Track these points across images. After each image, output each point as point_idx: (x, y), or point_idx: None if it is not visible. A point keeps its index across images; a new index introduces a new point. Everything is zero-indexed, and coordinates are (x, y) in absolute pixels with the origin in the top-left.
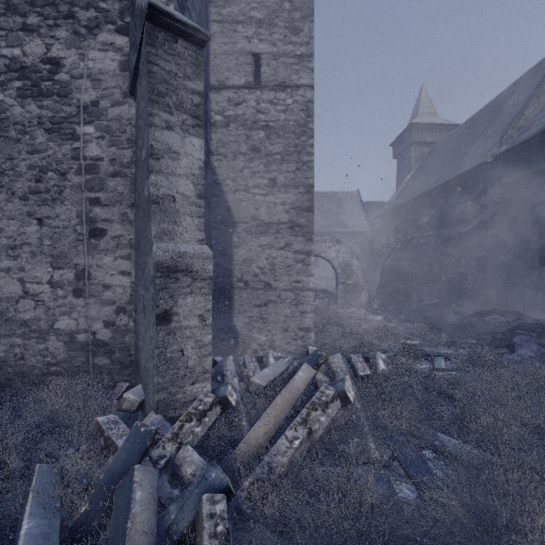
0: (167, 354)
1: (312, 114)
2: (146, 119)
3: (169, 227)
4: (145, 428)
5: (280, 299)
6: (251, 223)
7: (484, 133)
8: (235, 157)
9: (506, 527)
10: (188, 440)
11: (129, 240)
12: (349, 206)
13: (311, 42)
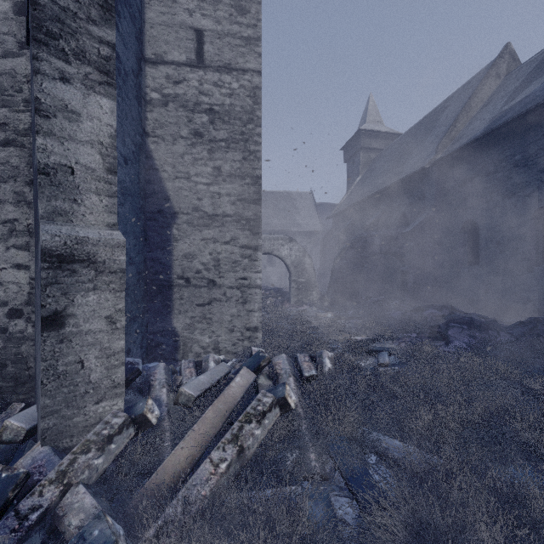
0: (58, 368)
1: (260, 101)
2: (31, 65)
3: (65, 206)
4: (8, 473)
5: (225, 297)
6: (193, 214)
7: (423, 142)
8: (175, 141)
9: (448, 542)
10: (82, 478)
11: (26, 226)
12: (303, 206)
13: (258, 25)
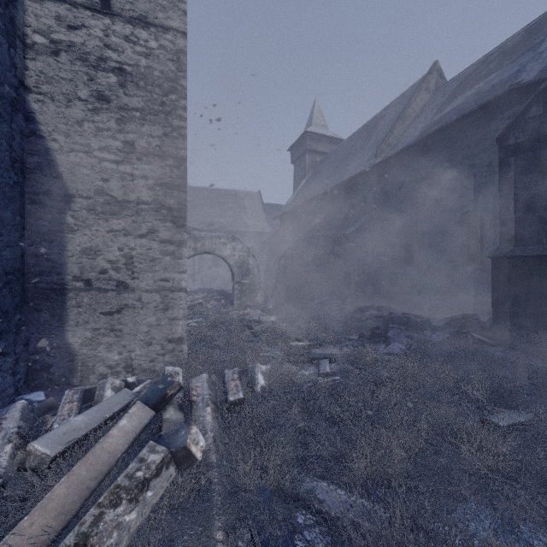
0: None
1: (185, 69)
2: None
3: None
4: None
5: (141, 303)
6: (96, 199)
7: (364, 147)
8: (69, 103)
9: None
10: None
11: None
12: (251, 206)
13: None
